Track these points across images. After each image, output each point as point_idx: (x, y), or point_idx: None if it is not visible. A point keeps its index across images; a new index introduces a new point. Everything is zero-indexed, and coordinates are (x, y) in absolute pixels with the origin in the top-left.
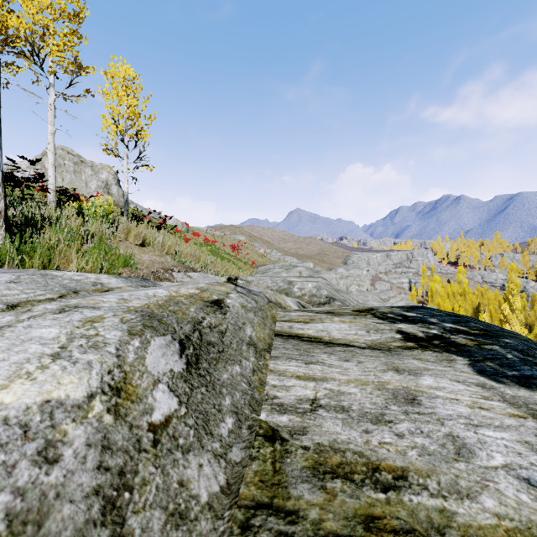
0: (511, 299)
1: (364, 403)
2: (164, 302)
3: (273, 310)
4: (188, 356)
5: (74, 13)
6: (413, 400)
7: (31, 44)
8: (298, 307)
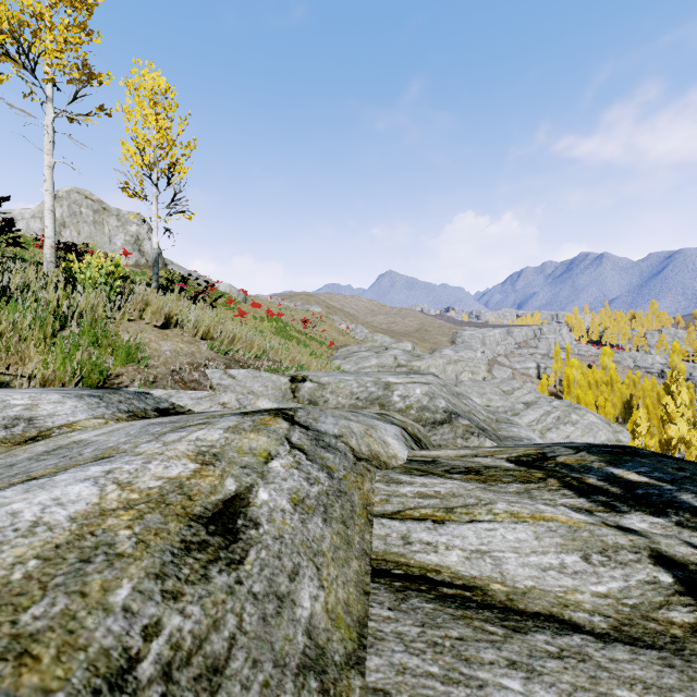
0: (675, 391)
1: None
2: (39, 566)
3: (366, 480)
4: None
5: None
6: None
7: (17, 40)
8: (406, 446)
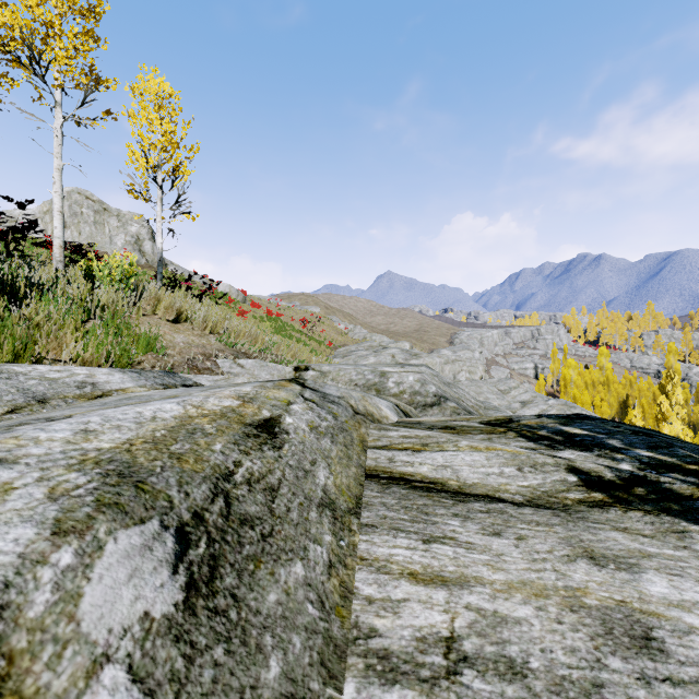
0: (670, 391)
1: (552, 649)
2: (168, 433)
3: (362, 427)
4: (192, 565)
5: (88, 7)
6: (647, 641)
7: (29, 48)
8: (397, 415)
